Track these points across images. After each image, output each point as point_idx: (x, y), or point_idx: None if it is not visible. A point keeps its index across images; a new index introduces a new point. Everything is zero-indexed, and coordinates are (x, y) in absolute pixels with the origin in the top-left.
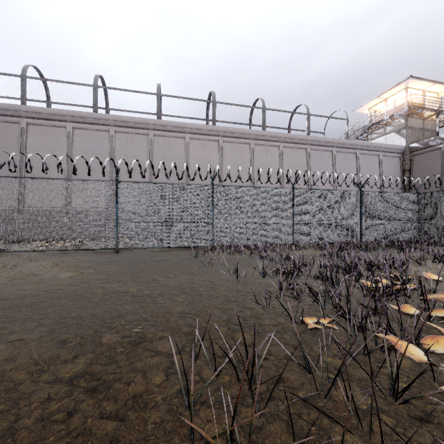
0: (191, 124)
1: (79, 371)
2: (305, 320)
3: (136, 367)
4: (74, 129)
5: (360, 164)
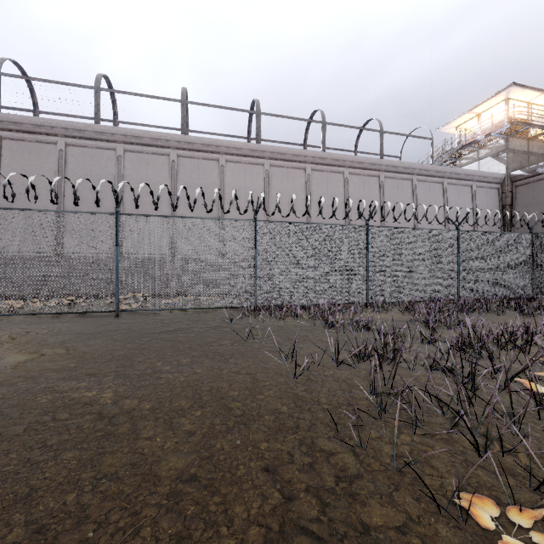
0: (227, 142)
1: None
2: (472, 513)
3: None
4: (68, 146)
5: (448, 197)
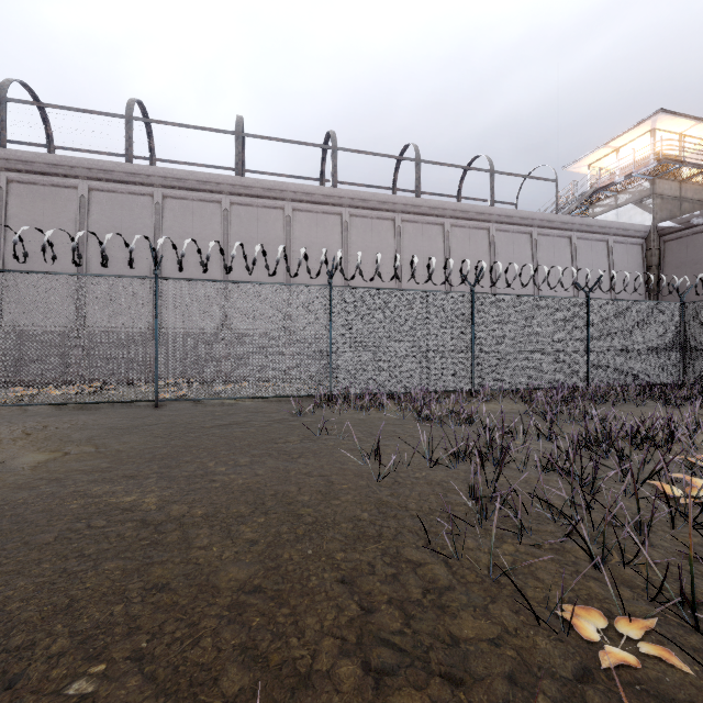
0: (294, 185)
1: None
2: (576, 624)
3: None
4: (92, 191)
5: (577, 256)
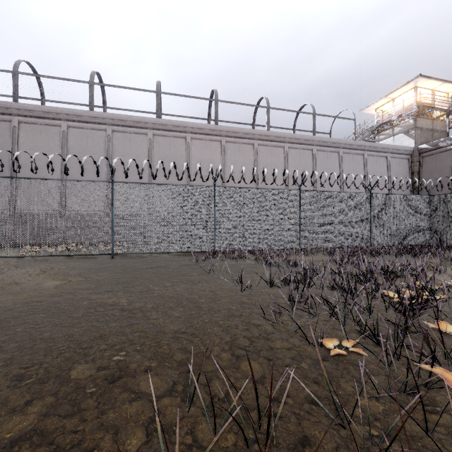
0: (192, 123)
1: (26, 429)
2: (325, 342)
3: (106, 420)
4: (69, 128)
5: (367, 166)
